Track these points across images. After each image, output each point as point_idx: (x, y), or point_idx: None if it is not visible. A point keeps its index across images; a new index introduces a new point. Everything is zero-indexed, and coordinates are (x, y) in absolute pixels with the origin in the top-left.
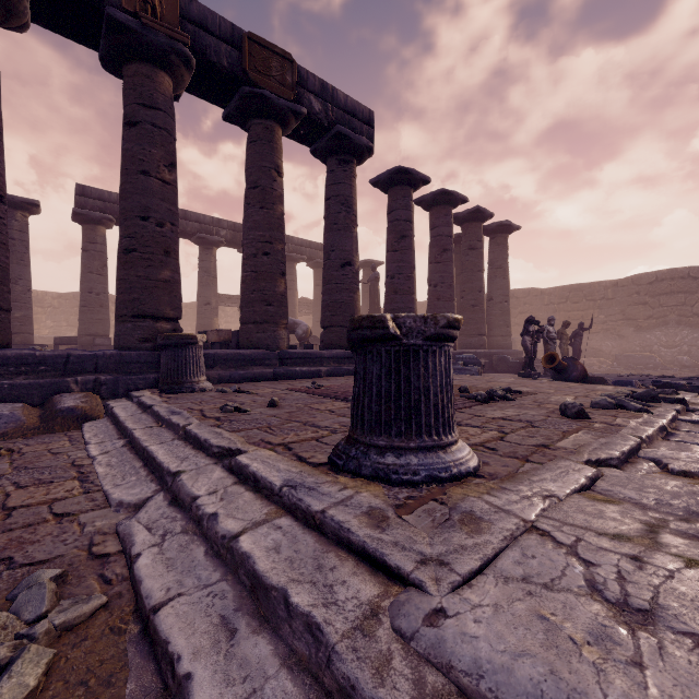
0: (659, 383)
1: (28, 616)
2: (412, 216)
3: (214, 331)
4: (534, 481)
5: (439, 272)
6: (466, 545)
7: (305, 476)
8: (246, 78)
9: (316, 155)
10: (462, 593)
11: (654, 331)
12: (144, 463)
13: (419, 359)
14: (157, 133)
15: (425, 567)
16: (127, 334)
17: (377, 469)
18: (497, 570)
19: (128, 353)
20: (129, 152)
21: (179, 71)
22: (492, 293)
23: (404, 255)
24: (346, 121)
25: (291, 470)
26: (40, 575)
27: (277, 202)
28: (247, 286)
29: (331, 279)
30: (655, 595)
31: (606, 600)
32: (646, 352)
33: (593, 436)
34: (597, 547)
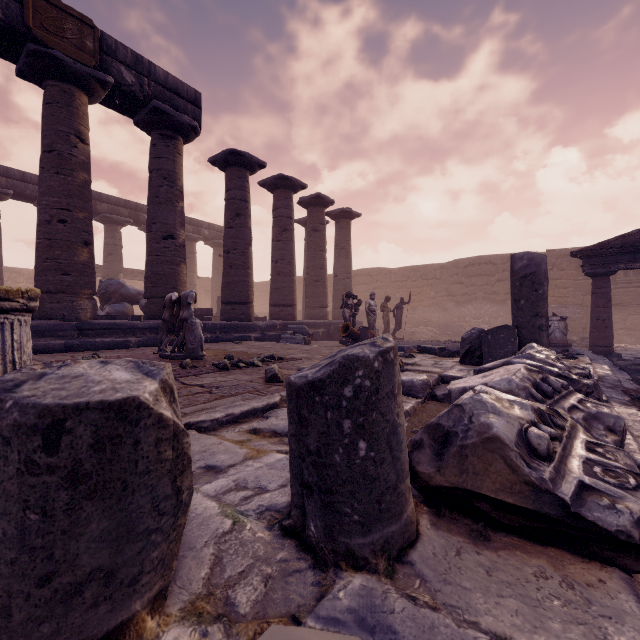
0: (420, 348)
1: None
2: (247, 196)
3: None
4: None
5: (280, 250)
6: None
7: None
8: (31, 34)
9: (140, 127)
10: None
11: (468, 305)
12: None
13: None
14: None
15: None
16: None
17: None
18: None
19: None
20: None
21: None
22: (337, 270)
23: (239, 231)
24: (167, 98)
25: None
26: None
27: (79, 169)
28: (39, 254)
29: (152, 250)
30: None
31: None
32: (461, 322)
33: (240, 399)
34: None
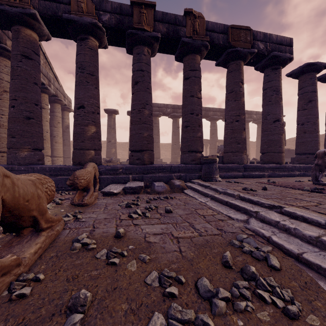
0: None
1: (253, 246)
2: (316, 88)
3: (210, 156)
4: None
5: None
6: None
7: None
8: (229, 45)
9: (257, 69)
10: None
11: None
12: (229, 207)
13: None
14: (196, 80)
15: None
16: (186, 158)
17: None
18: None
19: (188, 165)
20: (186, 89)
21: (203, 52)
22: None
23: (311, 111)
24: (277, 48)
25: (321, 216)
26: (242, 235)
27: (242, 96)
28: (228, 136)
29: (267, 129)
30: None
31: None
32: None
33: None
34: None
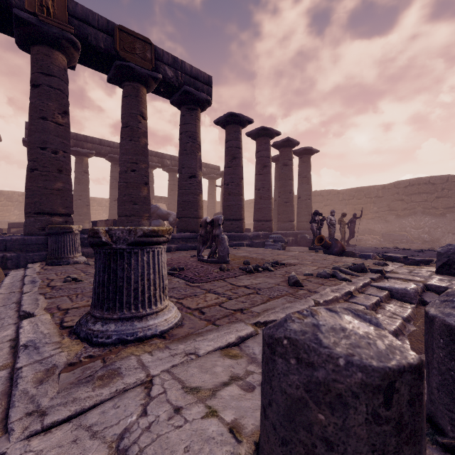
0: (385, 256)
1: None
2: (240, 144)
3: (103, 221)
4: (197, 340)
5: (261, 180)
6: (79, 398)
7: (46, 337)
8: (117, 55)
9: (174, 105)
10: (33, 440)
11: (408, 218)
12: None
13: (124, 258)
14: (53, 92)
15: (27, 418)
16: (30, 225)
17: (88, 333)
18: (82, 418)
19: (29, 238)
20: (33, 104)
21: (70, 51)
22: (300, 193)
23: (235, 170)
24: (192, 83)
25: (43, 332)
26: None
27: (142, 136)
28: (121, 192)
29: (182, 186)
30: (150, 443)
31: (117, 446)
32: (402, 231)
33: (285, 301)
34: (166, 399)
